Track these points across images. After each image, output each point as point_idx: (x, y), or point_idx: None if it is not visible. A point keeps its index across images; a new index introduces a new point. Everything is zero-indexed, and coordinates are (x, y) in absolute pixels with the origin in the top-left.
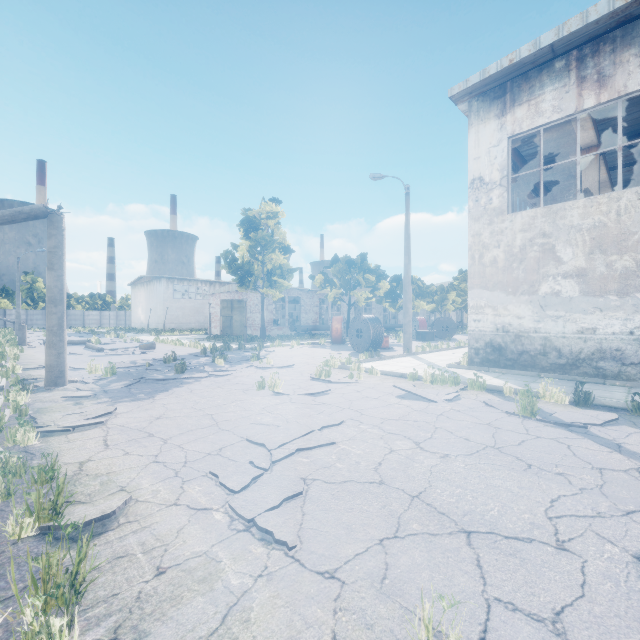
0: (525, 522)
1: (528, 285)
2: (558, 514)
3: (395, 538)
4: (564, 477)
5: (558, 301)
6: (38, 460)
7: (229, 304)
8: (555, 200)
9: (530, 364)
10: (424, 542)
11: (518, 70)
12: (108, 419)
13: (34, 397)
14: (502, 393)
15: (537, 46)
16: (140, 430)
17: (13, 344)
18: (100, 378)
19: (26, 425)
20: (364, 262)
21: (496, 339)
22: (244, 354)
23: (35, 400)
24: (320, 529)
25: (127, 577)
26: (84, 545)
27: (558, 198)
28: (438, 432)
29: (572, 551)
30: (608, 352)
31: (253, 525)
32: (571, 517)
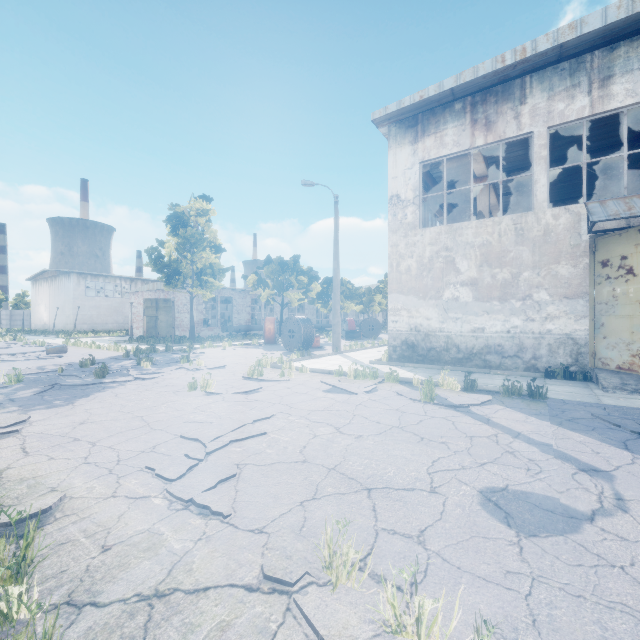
0: (412, 478)
1: (435, 291)
2: (435, 470)
3: (313, 499)
4: (445, 444)
5: (457, 305)
6: None
7: (154, 303)
8: (461, 217)
9: (436, 359)
10: (335, 500)
11: (427, 106)
12: (22, 428)
13: None
14: (412, 384)
15: (441, 88)
16: (63, 436)
17: None
18: (2, 386)
19: None
20: (297, 264)
21: (410, 338)
22: (172, 356)
23: None
24: (251, 500)
25: (73, 557)
26: (31, 530)
27: (463, 215)
28: (356, 418)
29: (440, 493)
30: (493, 347)
31: (191, 504)
32: (444, 471)
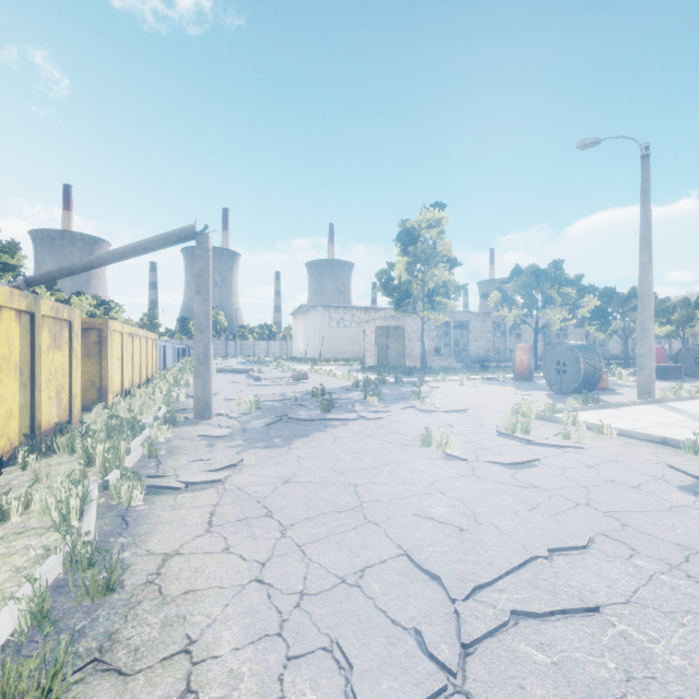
0: None
1: None
2: None
3: None
4: None
5: None
6: (125, 537)
7: (384, 331)
8: None
9: None
10: None
11: None
12: (229, 474)
13: (177, 431)
14: None
15: None
16: (258, 501)
17: (192, 371)
18: (245, 412)
19: (132, 478)
20: (559, 271)
21: None
22: (401, 390)
23: (176, 435)
24: None
25: None
26: None
27: None
28: None
29: None
30: None
31: None
32: None
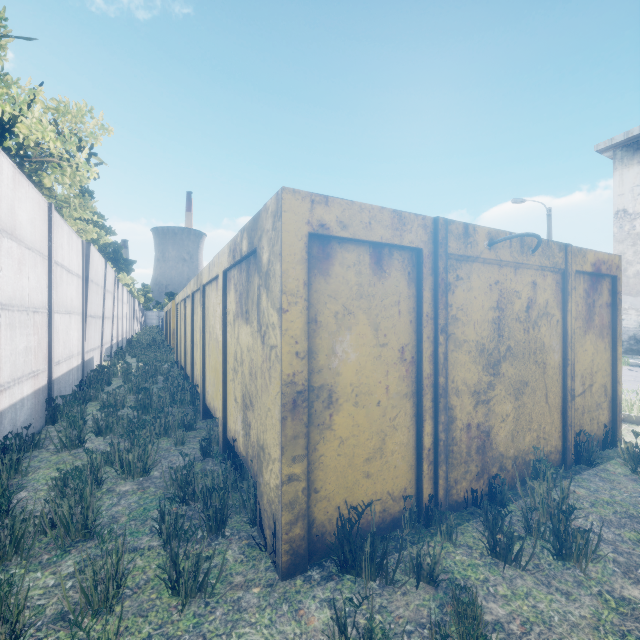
0: None
1: None
2: None
3: None
4: None
5: None
6: None
7: None
8: None
9: None
10: None
11: None
12: None
13: None
14: None
15: None
16: None
17: None
18: None
19: None
20: None
21: (639, 334)
22: None
23: None
24: None
25: None
26: None
27: None
28: None
29: None
30: None
31: None
32: None
